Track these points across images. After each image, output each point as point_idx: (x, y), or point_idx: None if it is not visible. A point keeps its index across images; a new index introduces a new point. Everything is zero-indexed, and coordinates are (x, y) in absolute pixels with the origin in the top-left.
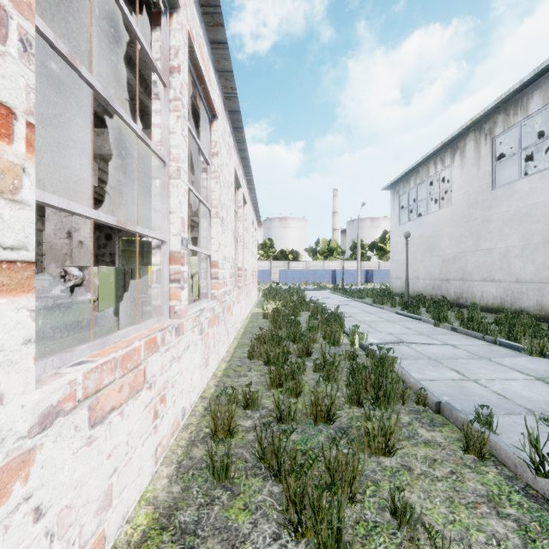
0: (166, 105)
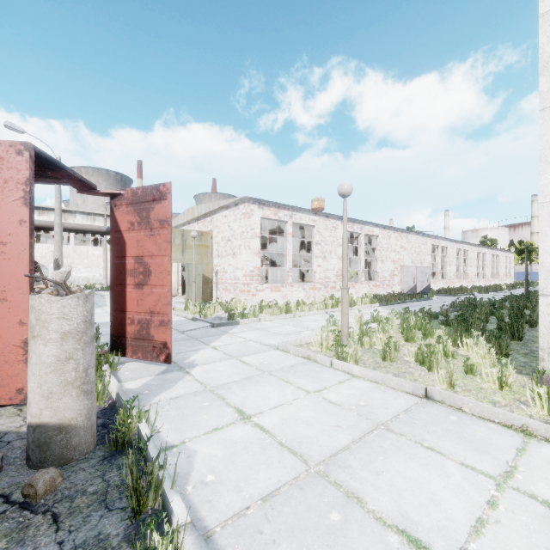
0: (480, 261)
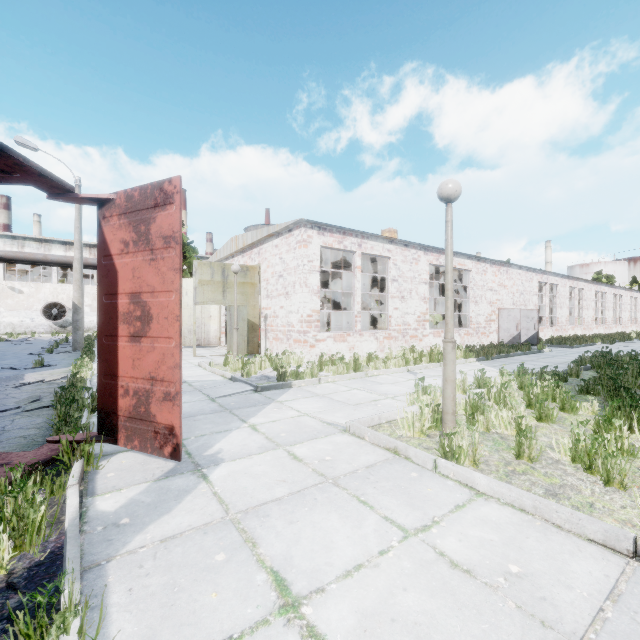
0: (598, 302)
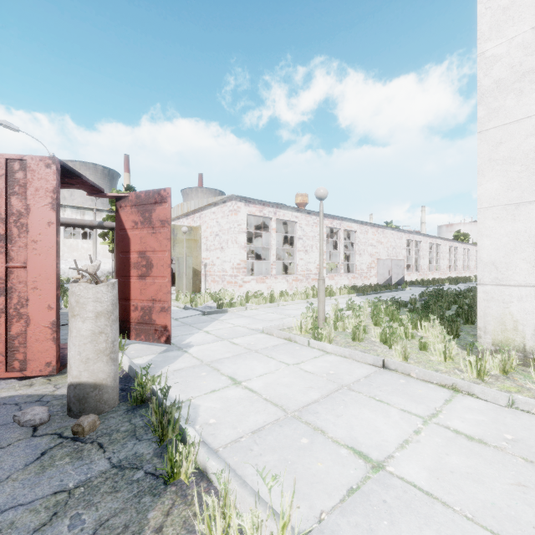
0: (452, 254)
